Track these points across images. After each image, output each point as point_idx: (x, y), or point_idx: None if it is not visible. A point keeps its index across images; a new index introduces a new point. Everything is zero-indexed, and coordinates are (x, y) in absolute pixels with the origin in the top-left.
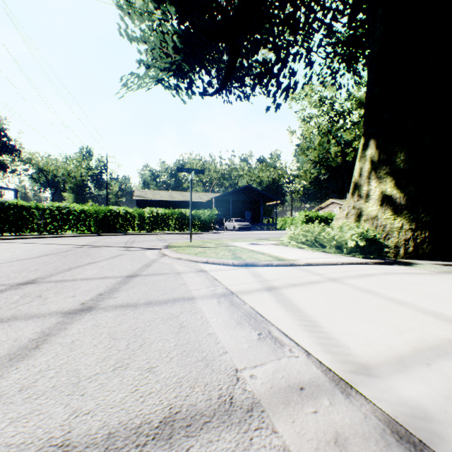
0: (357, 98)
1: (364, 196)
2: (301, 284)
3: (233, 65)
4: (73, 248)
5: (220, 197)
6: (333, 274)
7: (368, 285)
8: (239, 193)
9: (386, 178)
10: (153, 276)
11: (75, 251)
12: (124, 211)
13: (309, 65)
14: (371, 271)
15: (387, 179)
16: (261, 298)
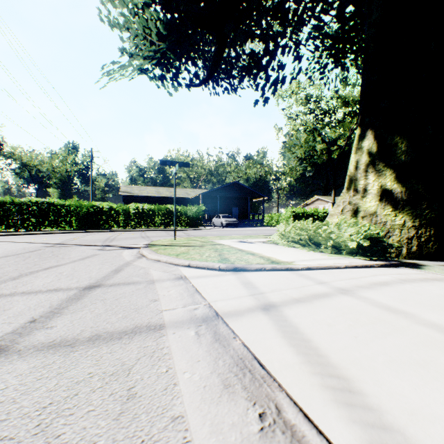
0: (343, 96)
1: (361, 191)
2: (306, 300)
3: (220, 54)
4: (42, 247)
5: (208, 193)
6: (341, 282)
7: (392, 301)
8: (227, 190)
9: (386, 171)
10: (119, 287)
11: (43, 250)
12: (108, 207)
13: (297, 59)
14: (384, 277)
15: (387, 172)
16: (257, 325)
